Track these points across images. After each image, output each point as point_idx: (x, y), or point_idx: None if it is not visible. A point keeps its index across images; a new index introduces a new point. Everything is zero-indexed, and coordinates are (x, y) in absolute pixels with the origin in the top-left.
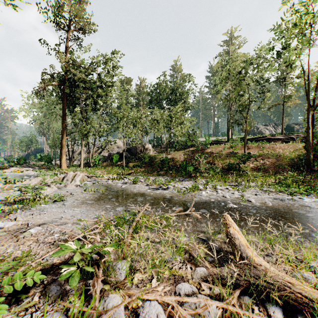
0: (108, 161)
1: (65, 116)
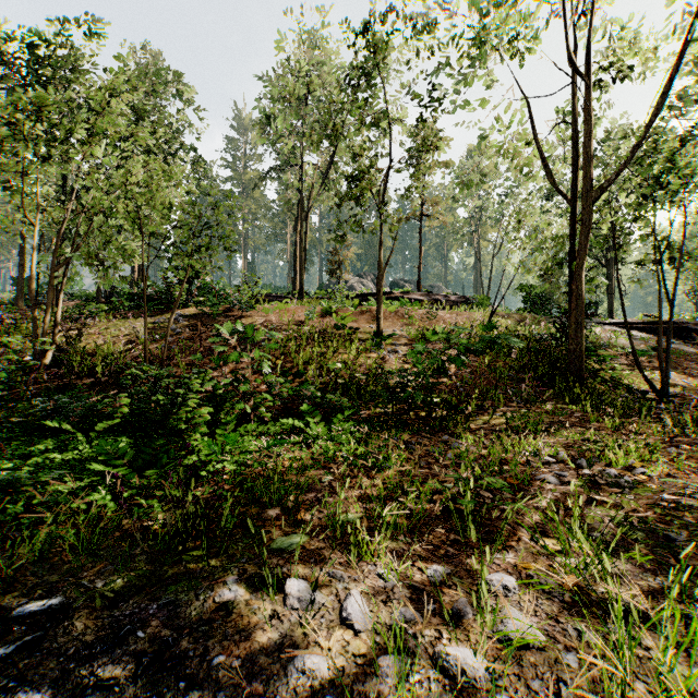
0: None
1: None
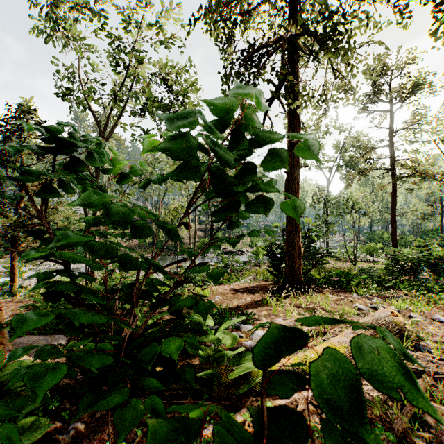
0: None
1: None
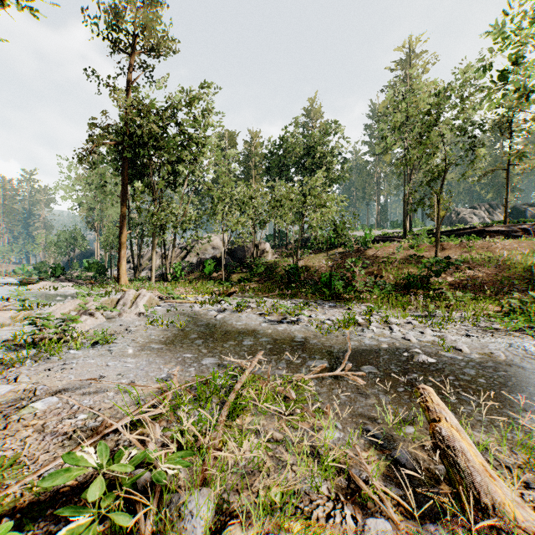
0: (196, 272)
1: (126, 195)
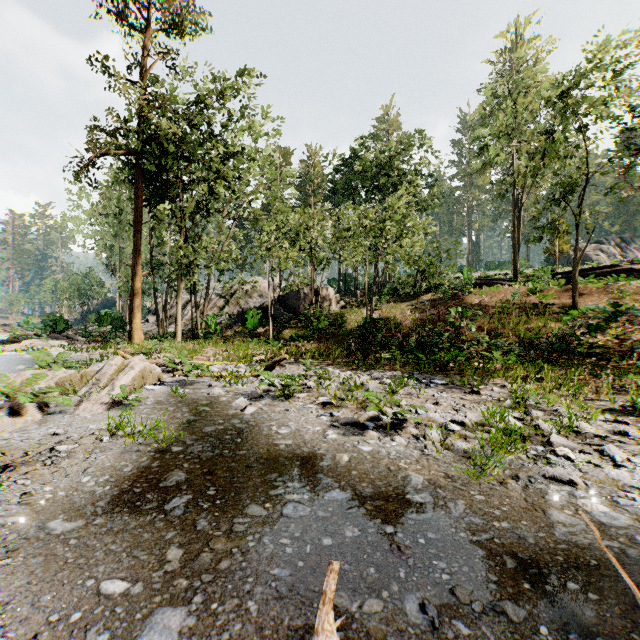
0: (237, 326)
1: (140, 223)
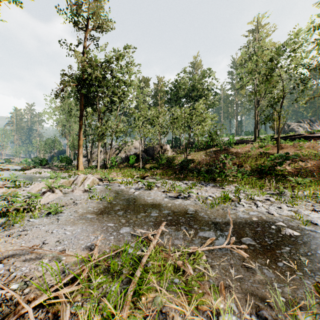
0: (124, 162)
1: (82, 116)
